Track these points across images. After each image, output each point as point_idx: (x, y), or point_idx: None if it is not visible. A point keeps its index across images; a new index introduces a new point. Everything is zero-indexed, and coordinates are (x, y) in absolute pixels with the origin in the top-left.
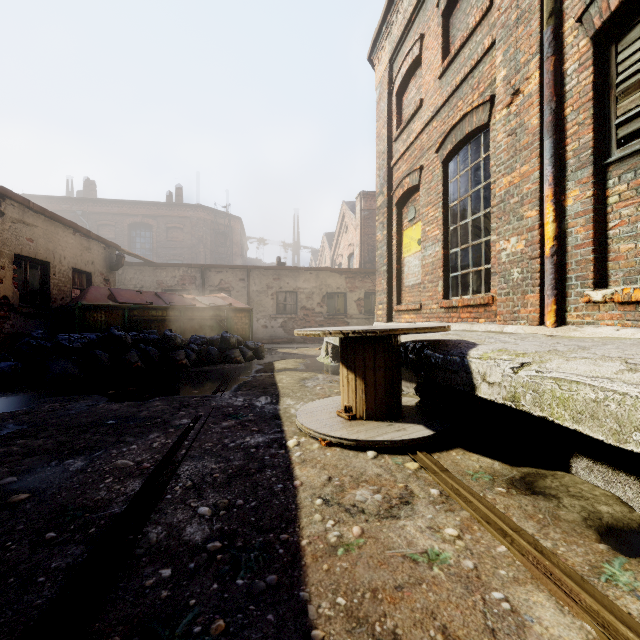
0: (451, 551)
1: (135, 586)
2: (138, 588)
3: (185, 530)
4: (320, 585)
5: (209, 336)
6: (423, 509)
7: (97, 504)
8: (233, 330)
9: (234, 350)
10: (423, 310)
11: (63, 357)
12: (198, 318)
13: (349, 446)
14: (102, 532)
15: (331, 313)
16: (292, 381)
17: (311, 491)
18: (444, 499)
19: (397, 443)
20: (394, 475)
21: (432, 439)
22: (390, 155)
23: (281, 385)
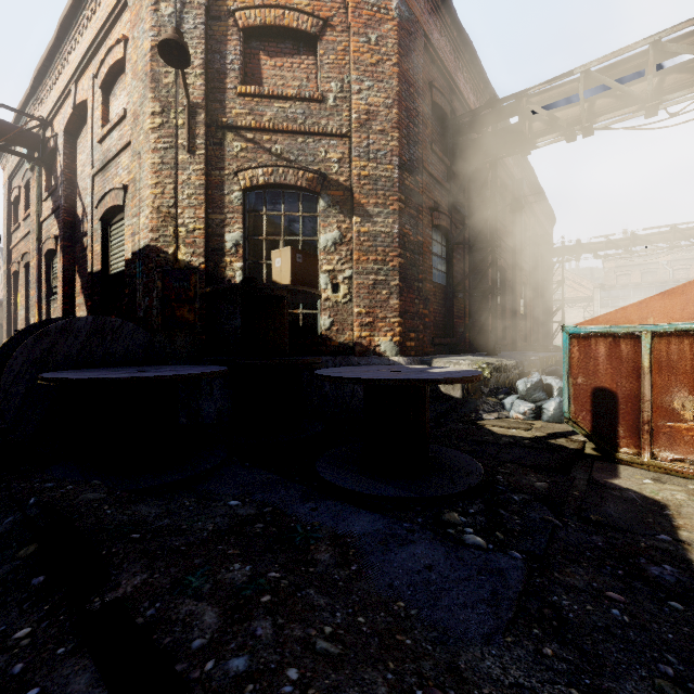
0: None
1: None
2: None
3: None
4: None
5: None
6: None
7: None
8: None
9: None
10: None
11: None
12: None
13: None
14: None
15: None
16: None
17: None
18: None
19: None
20: None
21: None
22: (10, 241)
23: None
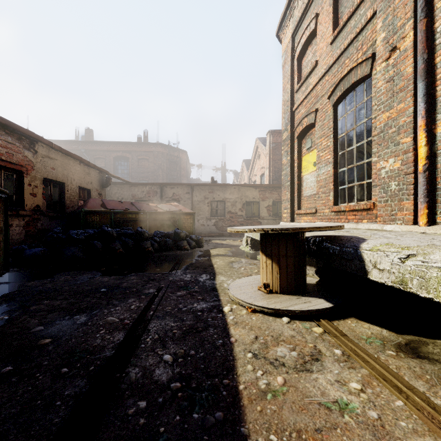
0: (357, 402)
1: (121, 413)
2: (123, 415)
3: (155, 372)
4: (256, 423)
5: (166, 231)
6: (330, 365)
7: (95, 349)
8: (182, 227)
9: (183, 241)
10: (318, 213)
11: (73, 245)
12: (159, 219)
13: (268, 313)
14: (98, 370)
15: (249, 216)
16: (223, 263)
17: (243, 346)
18: (346, 358)
19: (305, 312)
20: (304, 337)
21: (331, 310)
22: (292, 102)
23: (216, 266)
